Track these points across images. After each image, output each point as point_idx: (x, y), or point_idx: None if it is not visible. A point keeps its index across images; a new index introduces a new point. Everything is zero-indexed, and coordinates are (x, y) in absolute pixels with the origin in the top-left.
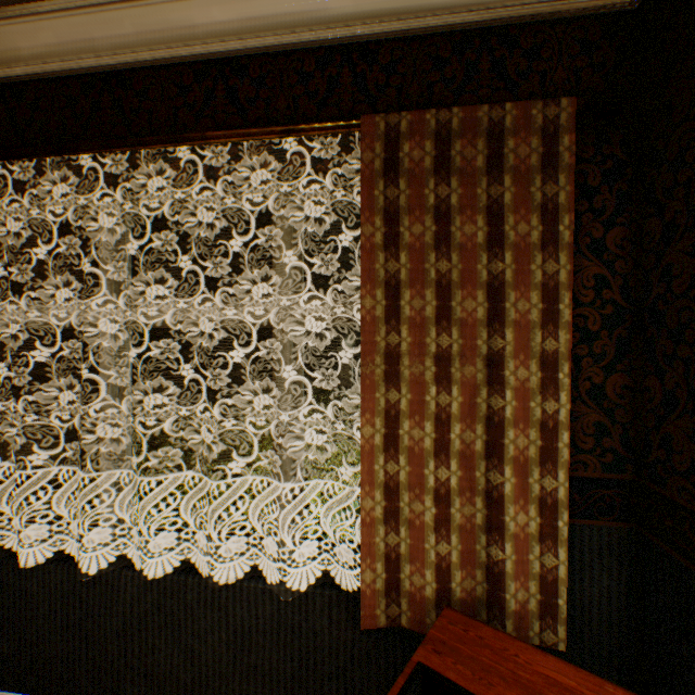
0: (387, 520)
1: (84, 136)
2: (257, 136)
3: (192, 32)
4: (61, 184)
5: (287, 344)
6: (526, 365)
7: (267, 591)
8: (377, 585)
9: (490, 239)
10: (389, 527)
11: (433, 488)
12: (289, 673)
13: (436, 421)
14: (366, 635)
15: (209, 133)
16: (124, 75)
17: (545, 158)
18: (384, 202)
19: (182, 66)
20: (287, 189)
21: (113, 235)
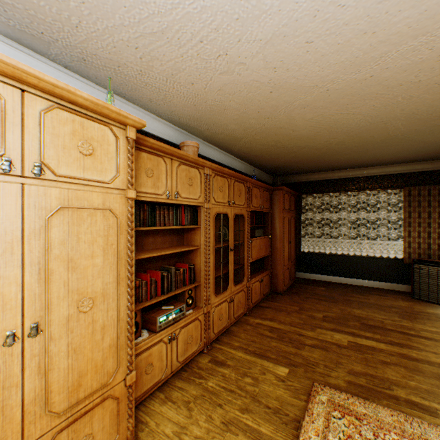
0: (407, 247)
1: (345, 188)
2: (383, 190)
3: (368, 173)
4: (340, 195)
5: (384, 221)
6: (434, 224)
7: (382, 260)
8: (406, 257)
9: (427, 205)
10: (408, 248)
11: (416, 242)
12: (387, 273)
13: (417, 232)
14: (402, 267)
15: (373, 189)
16: (353, 178)
17: (438, 193)
18: (407, 200)
19: (365, 177)
20: (384, 195)
21: (347, 202)
